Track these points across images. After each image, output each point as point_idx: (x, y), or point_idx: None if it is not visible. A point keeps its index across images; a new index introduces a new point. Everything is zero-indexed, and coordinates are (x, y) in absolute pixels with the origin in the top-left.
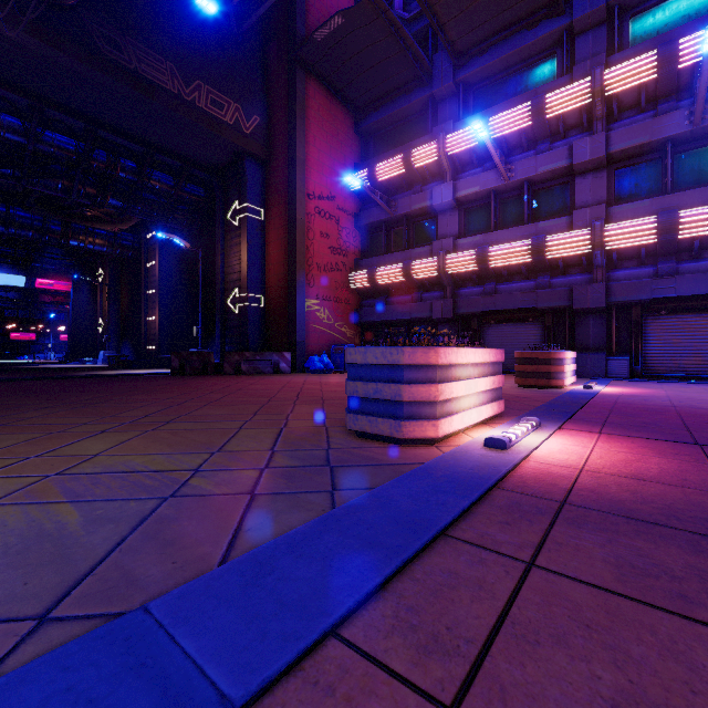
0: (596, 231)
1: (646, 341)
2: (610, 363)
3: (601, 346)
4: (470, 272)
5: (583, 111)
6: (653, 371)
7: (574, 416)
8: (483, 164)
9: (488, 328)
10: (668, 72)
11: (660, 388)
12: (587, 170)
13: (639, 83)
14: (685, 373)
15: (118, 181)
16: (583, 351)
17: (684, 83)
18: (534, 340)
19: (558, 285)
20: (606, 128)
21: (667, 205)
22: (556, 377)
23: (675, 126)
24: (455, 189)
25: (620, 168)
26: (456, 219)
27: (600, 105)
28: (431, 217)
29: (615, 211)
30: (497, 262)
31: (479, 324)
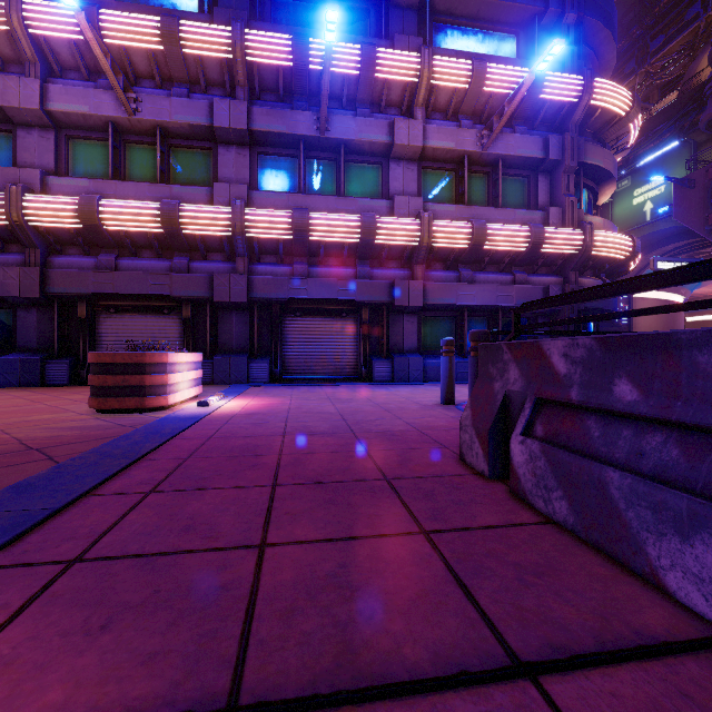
0: (237, 212)
1: (285, 342)
2: (252, 366)
3: (244, 348)
4: (71, 231)
5: (225, 66)
6: (291, 373)
7: (22, 538)
8: (99, 79)
9: (107, 318)
10: (301, 66)
11: (289, 396)
12: (231, 142)
13: (278, 64)
14: (315, 375)
15: None
16: (226, 352)
17: (314, 89)
18: (172, 338)
19: (198, 271)
20: (249, 102)
21: (301, 204)
22: (156, 393)
23: (307, 127)
24: (46, 95)
25: (263, 154)
26: (51, 146)
27: (241, 68)
28: (6, 129)
29: (257, 197)
30: (114, 224)
31: (91, 312)
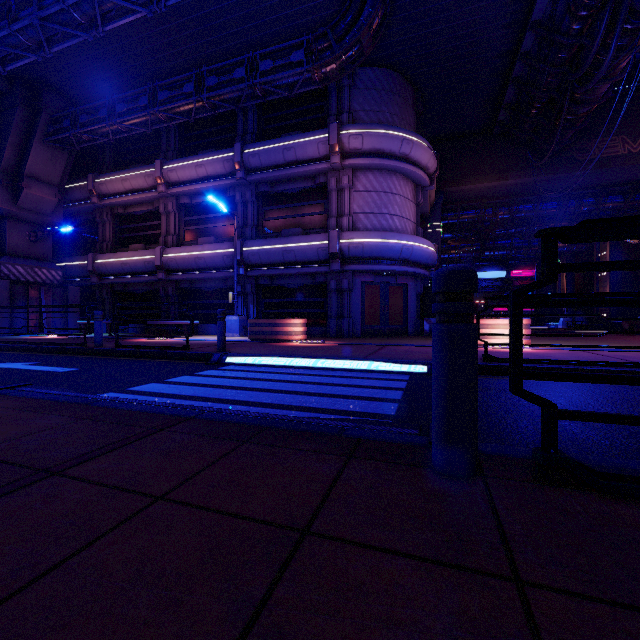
0: None
1: None
2: None
3: None
4: None
5: None
6: None
7: None
8: None
9: None
10: None
11: None
12: None
13: None
14: None
15: (581, 213)
16: None
17: None
18: None
19: None
20: None
21: None
22: None
23: None
24: None
25: None
26: None
27: None
28: None
29: None
30: None
31: None
